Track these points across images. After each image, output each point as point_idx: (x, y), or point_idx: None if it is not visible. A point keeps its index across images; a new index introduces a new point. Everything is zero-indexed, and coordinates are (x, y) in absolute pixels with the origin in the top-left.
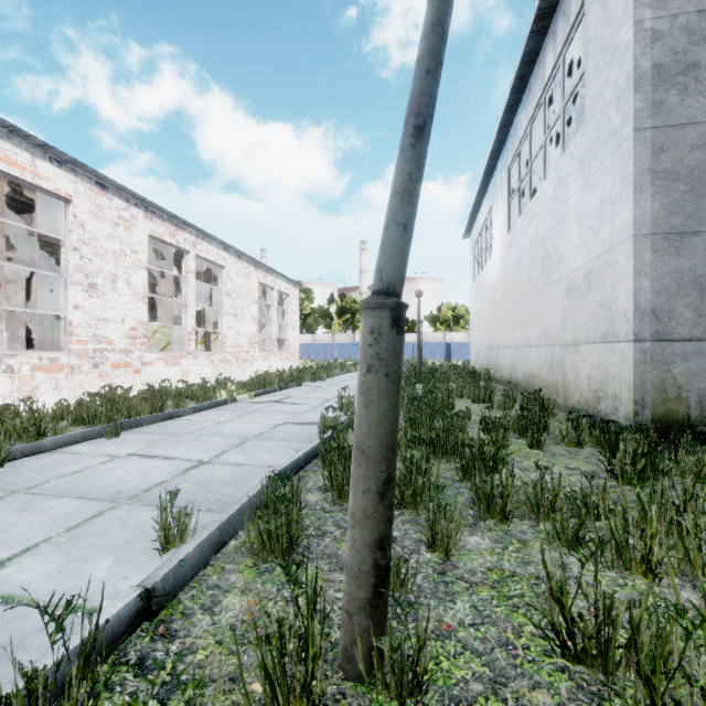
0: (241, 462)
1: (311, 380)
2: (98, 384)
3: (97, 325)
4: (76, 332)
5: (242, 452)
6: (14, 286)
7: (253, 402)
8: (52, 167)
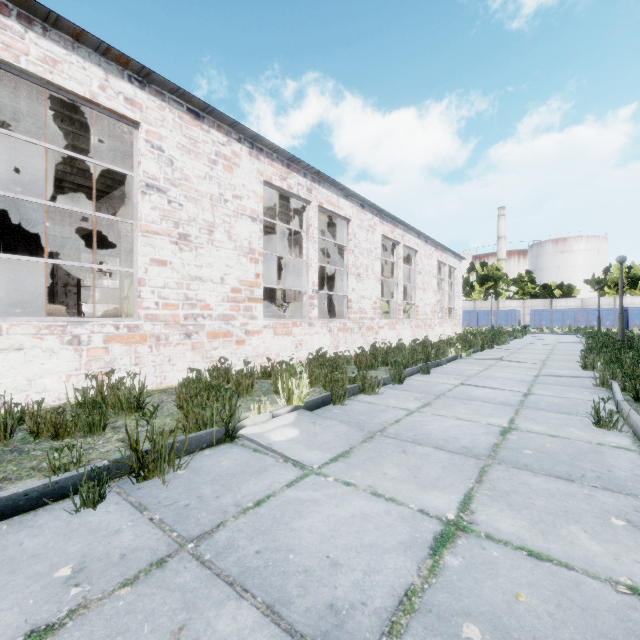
0: (557, 396)
1: (496, 343)
2: (361, 341)
3: (360, 301)
4: (352, 306)
5: (544, 390)
6: (300, 277)
7: (476, 358)
8: (344, 200)
